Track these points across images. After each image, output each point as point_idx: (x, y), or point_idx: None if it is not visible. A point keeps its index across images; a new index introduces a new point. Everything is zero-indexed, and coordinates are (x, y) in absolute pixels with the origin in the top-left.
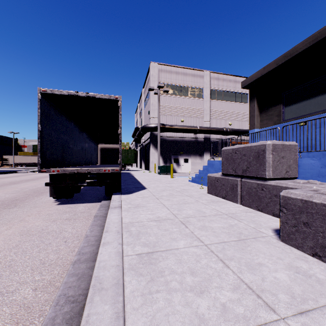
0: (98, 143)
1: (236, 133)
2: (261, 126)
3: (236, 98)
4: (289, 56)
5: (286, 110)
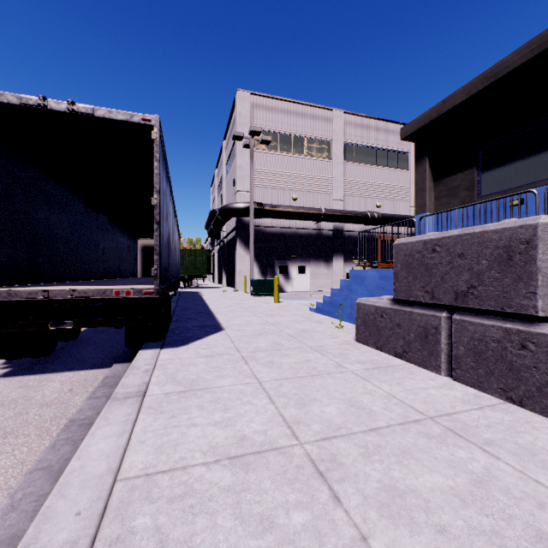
0: (137, 237)
1: (389, 221)
2: (436, 207)
3: (389, 160)
4: (491, 78)
5: (483, 178)
